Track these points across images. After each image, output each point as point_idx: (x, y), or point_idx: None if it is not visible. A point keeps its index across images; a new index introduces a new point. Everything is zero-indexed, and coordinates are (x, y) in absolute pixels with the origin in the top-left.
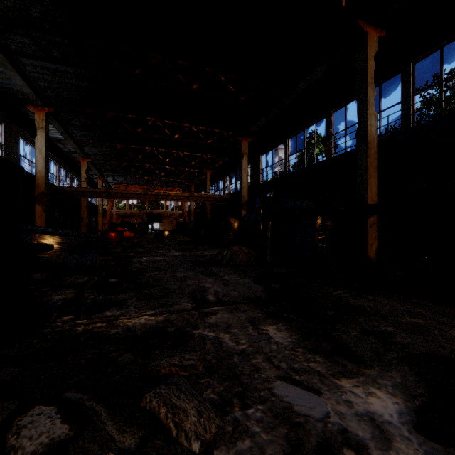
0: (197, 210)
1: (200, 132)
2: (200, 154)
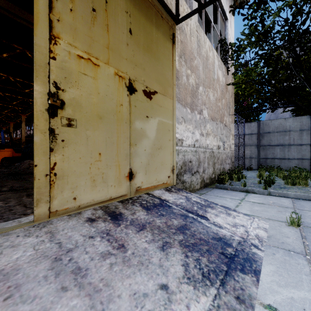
0: (9, 143)
1: (0, 105)
2: (5, 113)
